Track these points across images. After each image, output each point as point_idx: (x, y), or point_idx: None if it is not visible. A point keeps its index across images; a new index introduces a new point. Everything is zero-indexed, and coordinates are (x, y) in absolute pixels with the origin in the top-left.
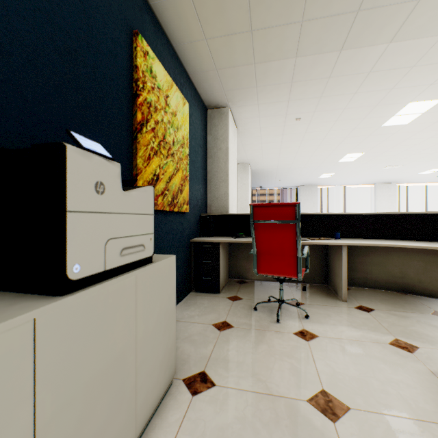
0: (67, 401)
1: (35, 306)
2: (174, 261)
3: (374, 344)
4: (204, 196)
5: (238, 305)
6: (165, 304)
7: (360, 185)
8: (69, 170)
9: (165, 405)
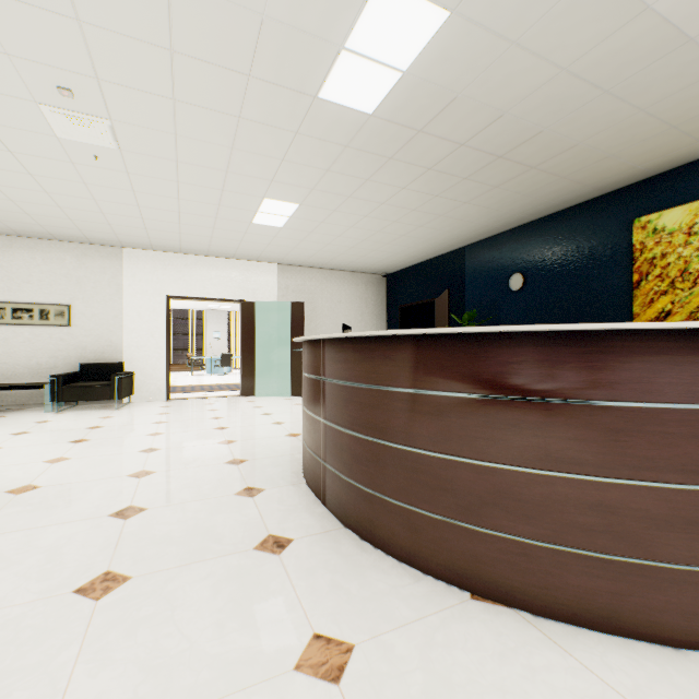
0: None
1: None
2: None
3: None
4: None
5: None
6: None
7: None
8: None
9: None
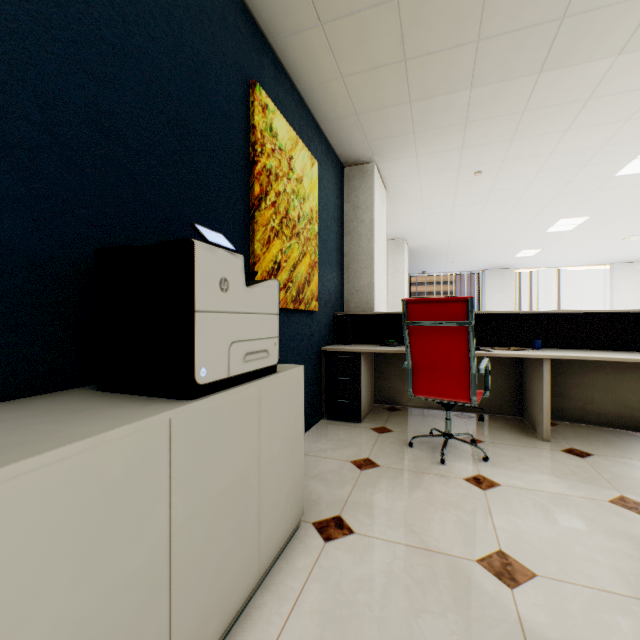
0: (196, 511)
1: (169, 407)
2: (301, 372)
3: (584, 500)
4: (340, 288)
5: (386, 439)
6: (292, 425)
7: (585, 267)
8: (197, 268)
9: (292, 549)
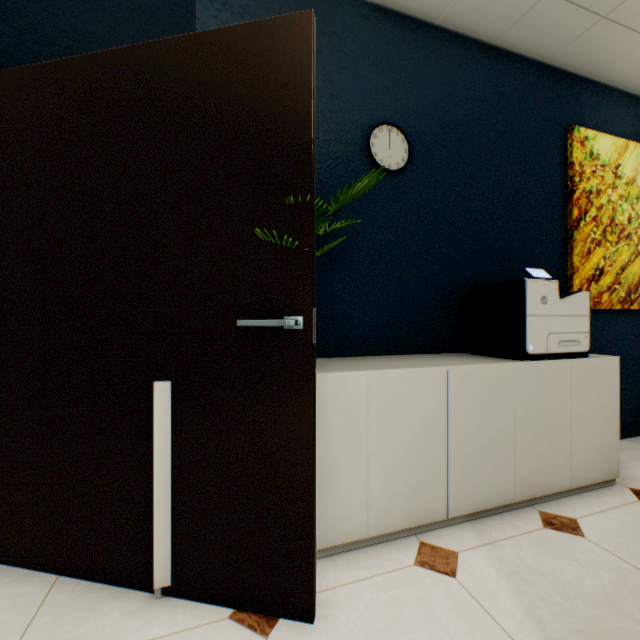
0: (526, 417)
1: (512, 361)
2: (615, 362)
3: None
4: None
5: None
6: (603, 400)
7: None
8: (527, 293)
9: (602, 491)
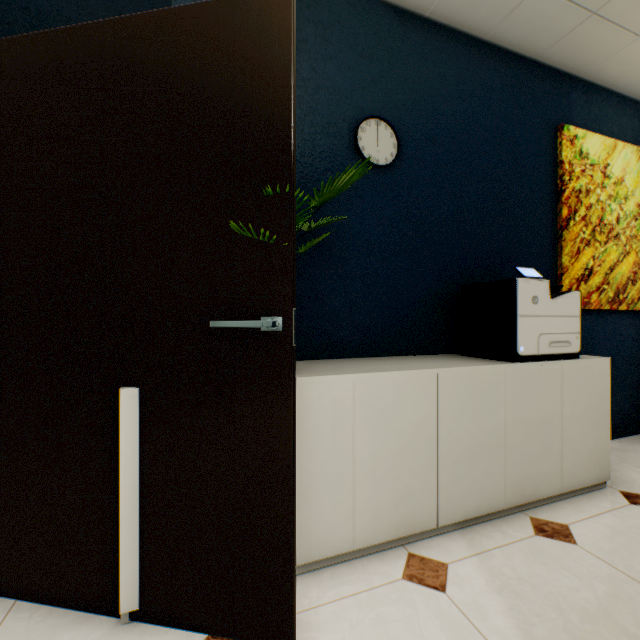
0: (517, 420)
1: (503, 363)
2: (606, 363)
3: None
4: None
5: None
6: (594, 402)
7: None
8: (518, 293)
9: (593, 495)
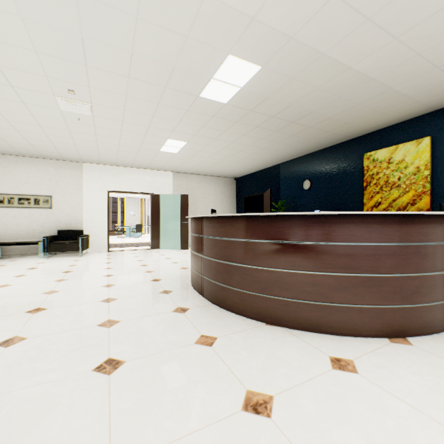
0: None
1: None
2: None
3: None
4: None
5: None
6: None
7: None
8: None
9: None
